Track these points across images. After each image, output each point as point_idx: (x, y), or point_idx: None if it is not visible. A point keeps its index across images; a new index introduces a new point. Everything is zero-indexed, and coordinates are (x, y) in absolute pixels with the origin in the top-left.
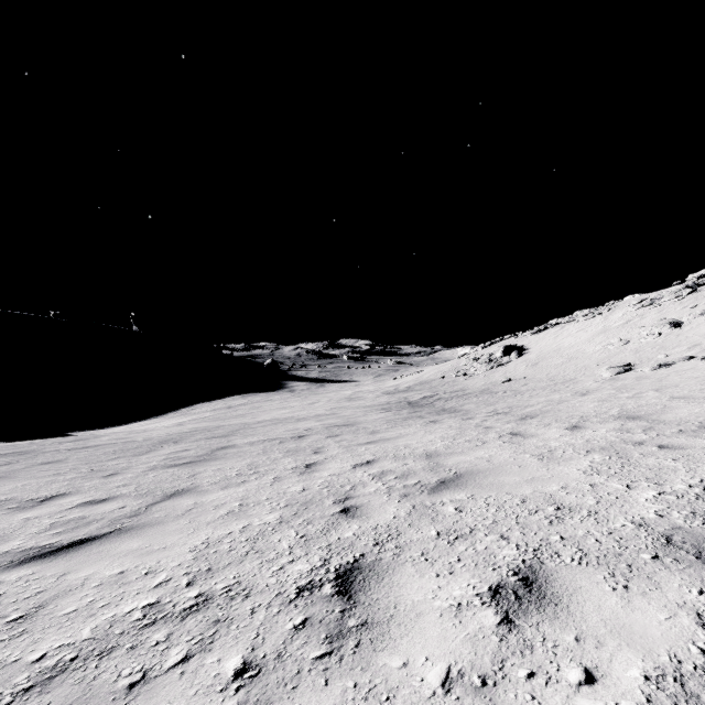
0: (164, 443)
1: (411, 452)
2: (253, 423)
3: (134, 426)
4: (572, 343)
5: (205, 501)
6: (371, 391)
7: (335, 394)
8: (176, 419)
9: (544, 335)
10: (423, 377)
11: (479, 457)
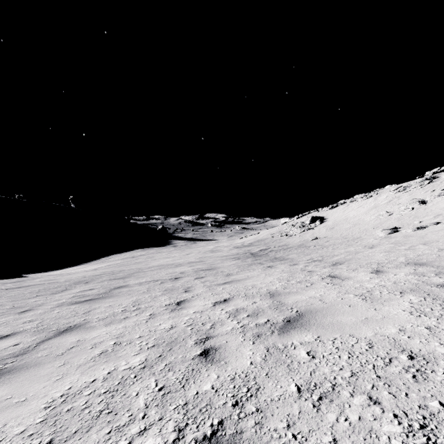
0: (78, 283)
1: (257, 291)
2: (145, 268)
3: (69, 270)
4: (355, 214)
5: (87, 339)
6: (226, 246)
7: (202, 248)
8: (97, 265)
9: (336, 210)
10: (259, 237)
11: (312, 297)
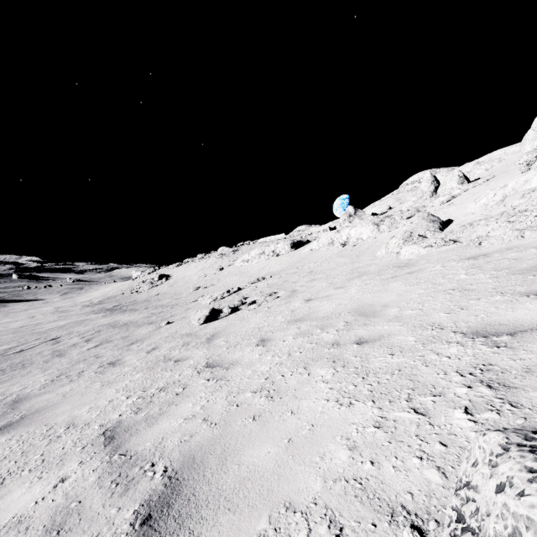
0: None
1: (121, 319)
2: (20, 327)
3: None
4: (190, 274)
5: (73, 332)
6: (72, 306)
7: (38, 311)
8: None
9: (181, 268)
10: (109, 294)
11: (139, 316)
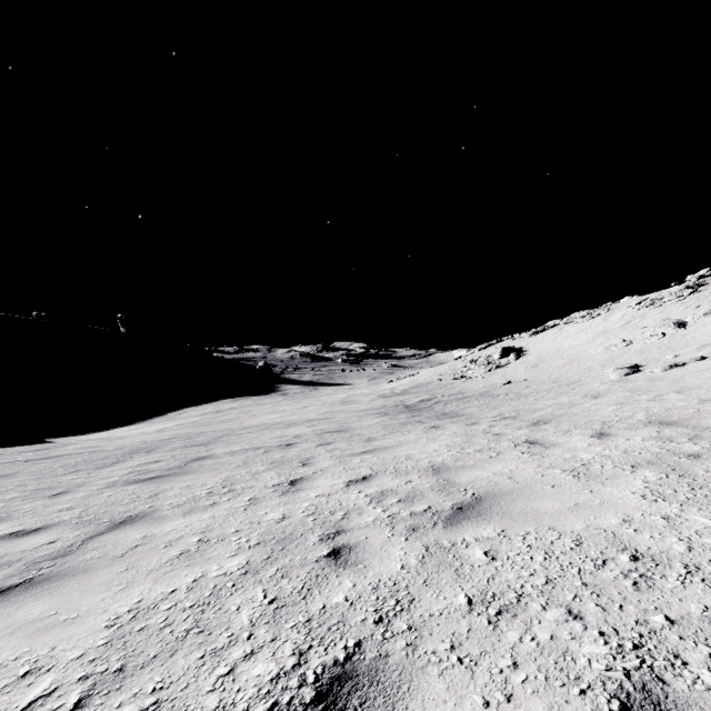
0: (136, 452)
1: (414, 464)
2: (239, 429)
3: (117, 432)
4: (572, 344)
5: (157, 534)
6: (366, 394)
7: (329, 398)
8: (162, 424)
9: (543, 336)
10: (419, 379)
11: (498, 473)
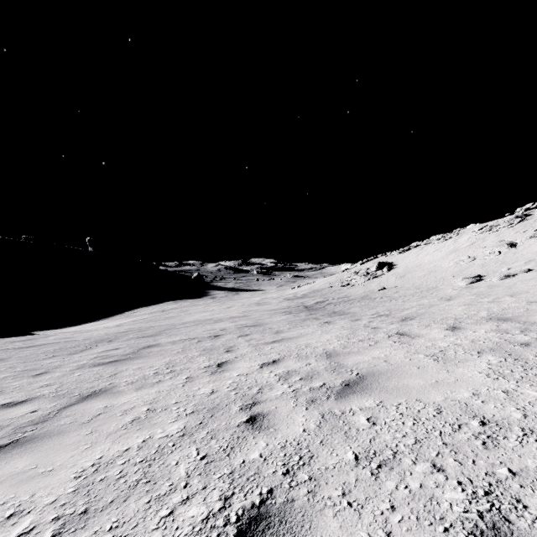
0: (100, 342)
1: (312, 351)
2: (179, 324)
3: (86, 326)
4: (430, 260)
5: (115, 405)
6: (275, 298)
7: (247, 300)
8: (120, 320)
9: (408, 254)
10: (315, 286)
11: (376, 357)
